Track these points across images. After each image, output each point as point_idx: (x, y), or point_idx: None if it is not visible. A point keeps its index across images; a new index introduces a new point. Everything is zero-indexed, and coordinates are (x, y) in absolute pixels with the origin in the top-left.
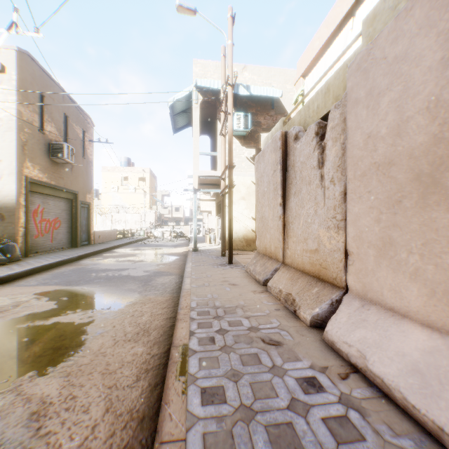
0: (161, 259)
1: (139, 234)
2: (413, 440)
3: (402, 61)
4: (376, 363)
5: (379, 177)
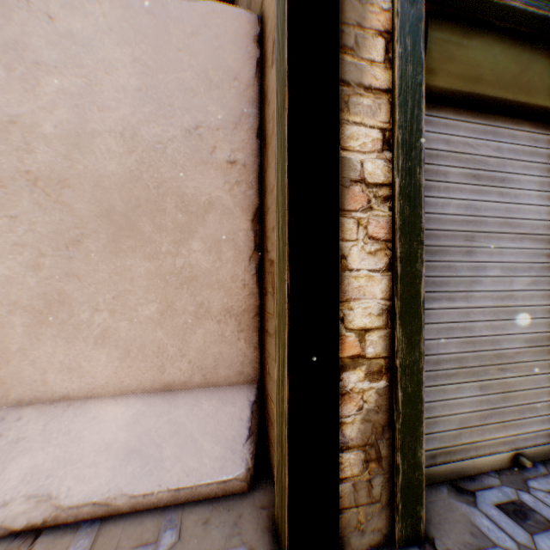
0: None
1: None
2: (169, 527)
3: (86, 49)
4: (76, 487)
5: (39, 197)
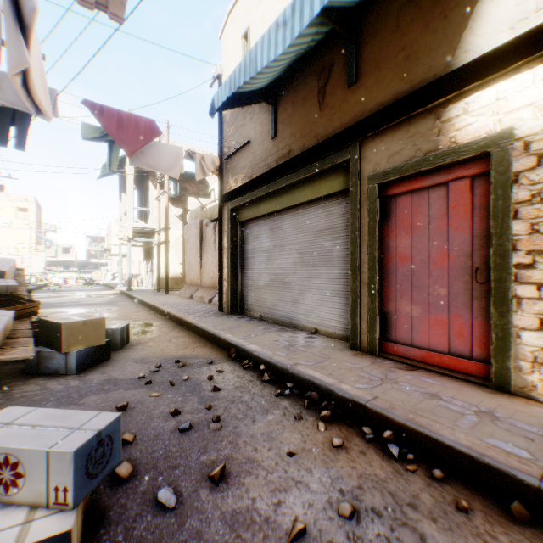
0: (101, 297)
1: (31, 281)
2: None
3: None
4: None
5: None
